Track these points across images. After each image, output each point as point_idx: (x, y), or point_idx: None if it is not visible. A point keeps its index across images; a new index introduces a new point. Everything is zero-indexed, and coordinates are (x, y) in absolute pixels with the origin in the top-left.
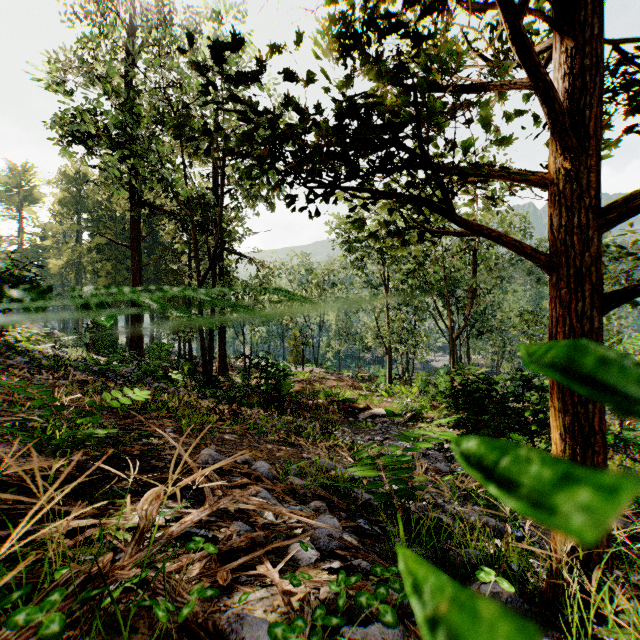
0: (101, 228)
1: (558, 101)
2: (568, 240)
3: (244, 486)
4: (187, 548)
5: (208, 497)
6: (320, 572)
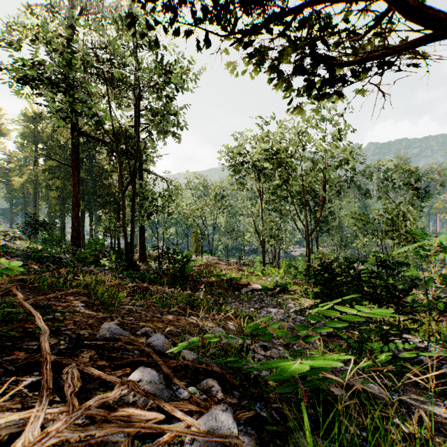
0: (52, 154)
1: None
2: None
3: (136, 362)
4: None
5: (32, 423)
6: None
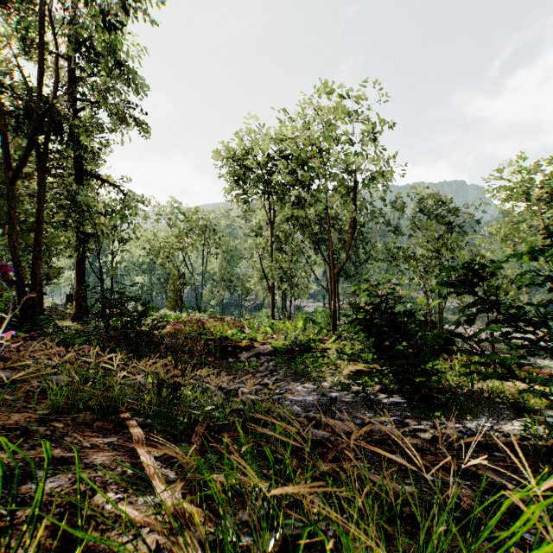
0: None
1: None
2: None
3: None
4: None
5: None
6: None
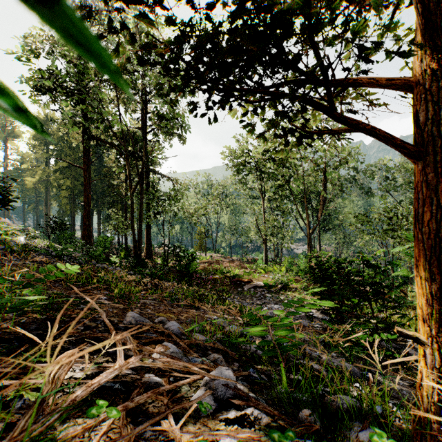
0: (63, 155)
1: (432, 0)
2: (434, 131)
3: (158, 341)
4: (88, 414)
5: (119, 357)
6: (218, 423)
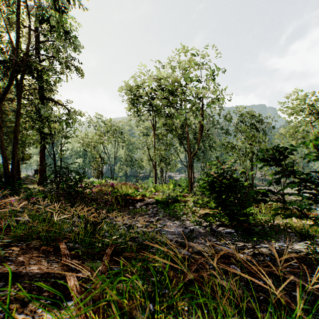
0: None
1: None
2: None
3: None
4: None
5: None
6: None
